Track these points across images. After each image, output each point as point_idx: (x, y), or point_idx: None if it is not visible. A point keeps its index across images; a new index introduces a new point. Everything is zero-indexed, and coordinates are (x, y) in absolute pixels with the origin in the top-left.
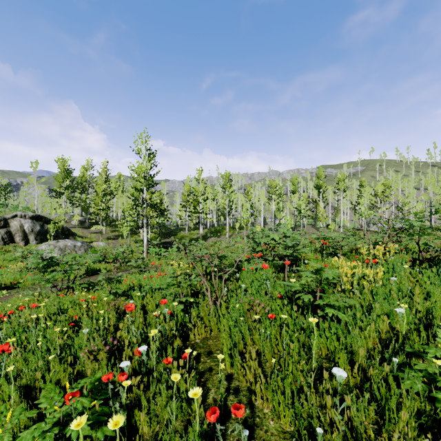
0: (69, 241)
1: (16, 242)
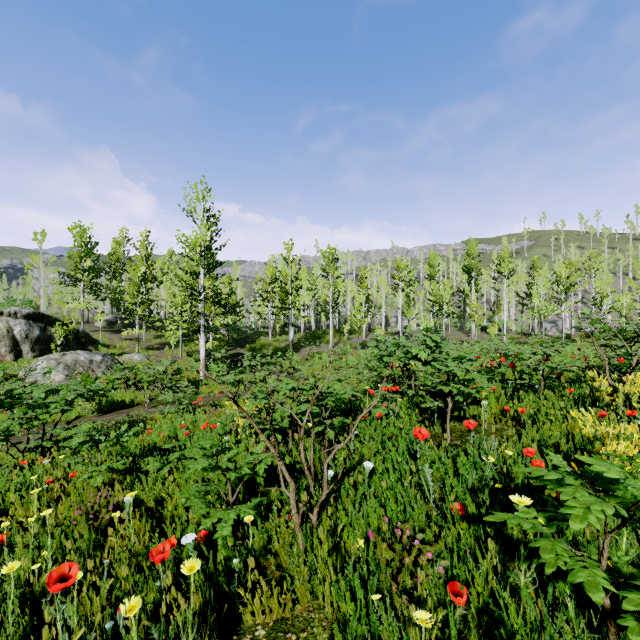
0: (82, 354)
1: (1, 356)
